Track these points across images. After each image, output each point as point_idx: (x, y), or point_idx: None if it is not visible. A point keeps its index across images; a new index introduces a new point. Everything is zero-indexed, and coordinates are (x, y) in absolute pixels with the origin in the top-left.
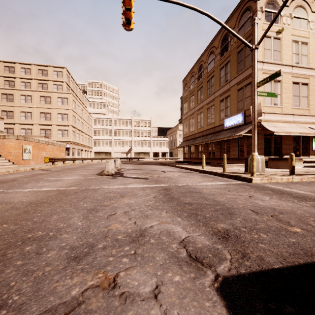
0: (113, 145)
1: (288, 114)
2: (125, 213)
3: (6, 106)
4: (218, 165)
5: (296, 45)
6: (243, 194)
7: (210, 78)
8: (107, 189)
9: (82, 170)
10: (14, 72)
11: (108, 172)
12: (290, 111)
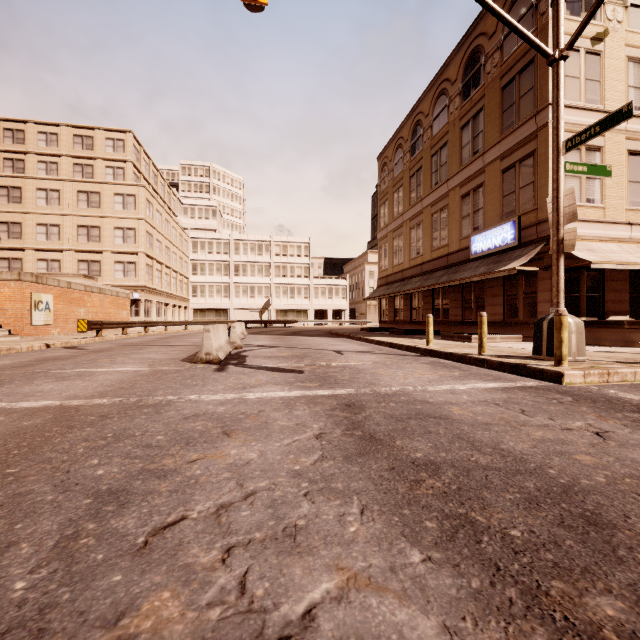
0: (233, 295)
1: (618, 223)
2: (216, 519)
3: (7, 213)
4: (460, 338)
5: (635, 67)
6: (573, 425)
7: (438, 149)
8: (192, 404)
9: (157, 349)
10: (24, 142)
11: (208, 355)
12: (623, 216)
